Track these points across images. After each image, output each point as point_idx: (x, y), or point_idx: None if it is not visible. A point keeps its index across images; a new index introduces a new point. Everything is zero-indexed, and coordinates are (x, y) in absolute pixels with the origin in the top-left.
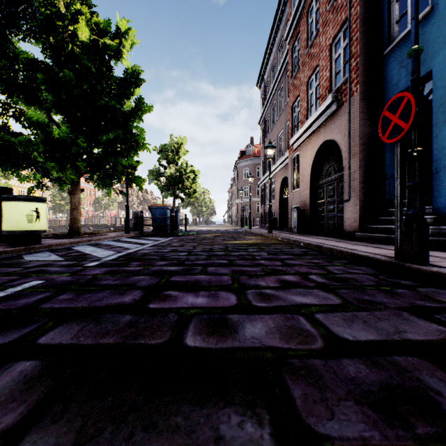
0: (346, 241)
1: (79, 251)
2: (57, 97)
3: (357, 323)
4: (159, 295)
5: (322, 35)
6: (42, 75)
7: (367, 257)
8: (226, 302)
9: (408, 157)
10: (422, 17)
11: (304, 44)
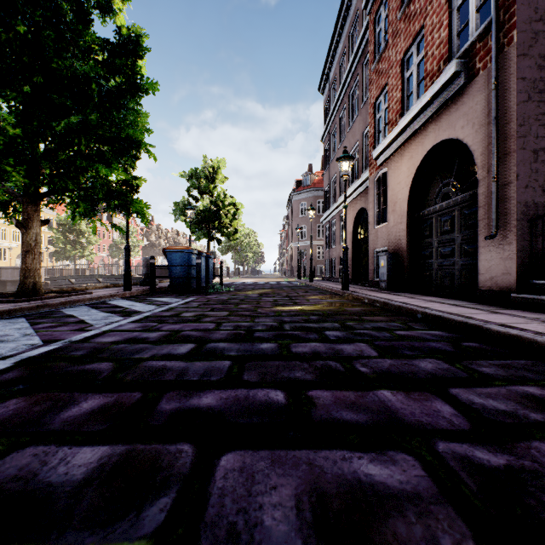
0: (501, 310)
1: None
2: None
3: None
4: None
5: None
6: None
7: None
8: None
9: None
10: None
11: (396, 4)
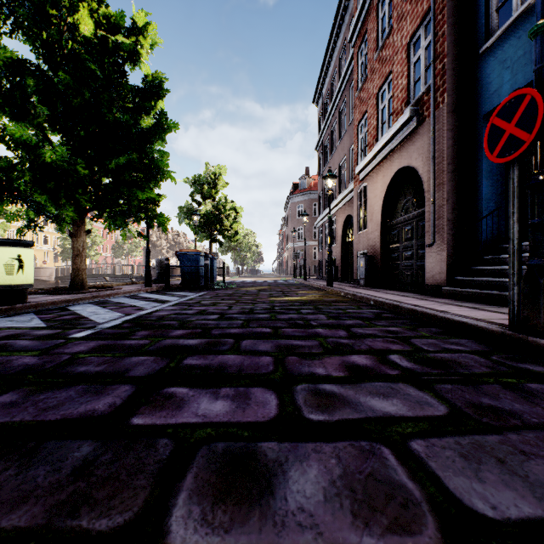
0: (430, 298)
1: (75, 312)
2: (53, 110)
3: (489, 464)
4: (155, 396)
5: (396, 32)
6: (32, 80)
7: (467, 324)
8: (261, 410)
9: (531, 181)
10: (534, 0)
11: (373, 46)
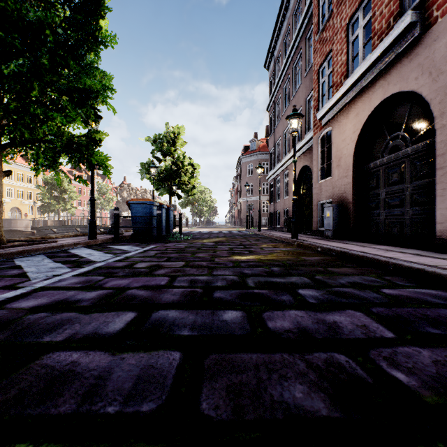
0: None
1: None
2: None
3: None
4: None
5: None
6: None
7: None
8: None
9: None
10: None
11: None
